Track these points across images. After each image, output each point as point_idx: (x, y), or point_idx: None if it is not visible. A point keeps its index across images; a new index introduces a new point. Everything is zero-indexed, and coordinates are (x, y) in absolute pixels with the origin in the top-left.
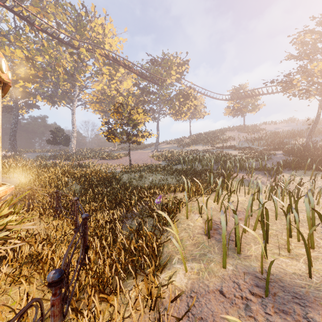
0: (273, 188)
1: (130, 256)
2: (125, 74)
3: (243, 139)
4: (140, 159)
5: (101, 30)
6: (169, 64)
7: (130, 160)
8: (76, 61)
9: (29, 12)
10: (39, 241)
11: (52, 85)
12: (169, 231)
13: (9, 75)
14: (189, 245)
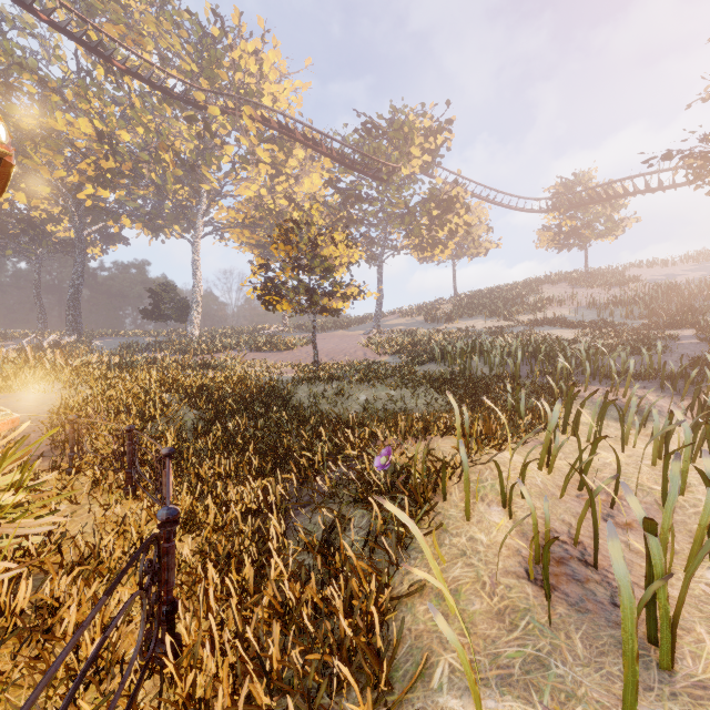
0: (704, 429)
1: (299, 642)
2: (307, 160)
3: (586, 303)
4: (339, 351)
5: (255, 66)
6: (407, 132)
7: (316, 353)
8: (200, 135)
9: (102, 32)
10: (69, 564)
11: (152, 191)
12: (416, 555)
13: (1, 132)
14: (484, 617)
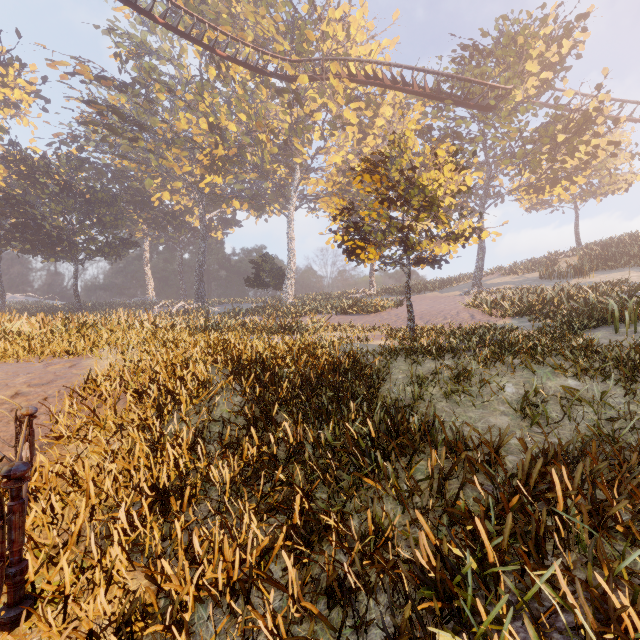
0: None
1: None
2: (394, 116)
3: None
4: (435, 313)
5: (343, 32)
6: (521, 43)
7: (411, 314)
8: (290, 105)
9: (206, 24)
10: None
11: (253, 172)
12: None
13: None
14: None
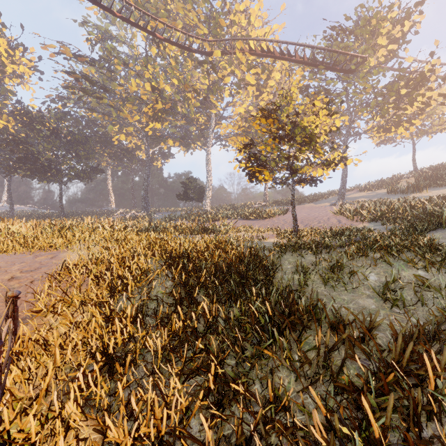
0: None
1: None
2: (282, 79)
3: None
4: (312, 218)
5: (245, 20)
6: (374, 24)
7: (295, 220)
8: (208, 72)
9: (149, 16)
10: None
11: (182, 120)
12: None
13: None
14: None
